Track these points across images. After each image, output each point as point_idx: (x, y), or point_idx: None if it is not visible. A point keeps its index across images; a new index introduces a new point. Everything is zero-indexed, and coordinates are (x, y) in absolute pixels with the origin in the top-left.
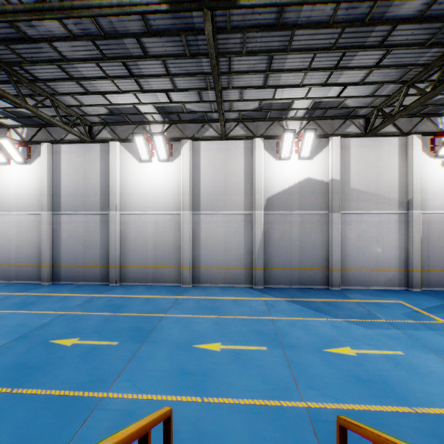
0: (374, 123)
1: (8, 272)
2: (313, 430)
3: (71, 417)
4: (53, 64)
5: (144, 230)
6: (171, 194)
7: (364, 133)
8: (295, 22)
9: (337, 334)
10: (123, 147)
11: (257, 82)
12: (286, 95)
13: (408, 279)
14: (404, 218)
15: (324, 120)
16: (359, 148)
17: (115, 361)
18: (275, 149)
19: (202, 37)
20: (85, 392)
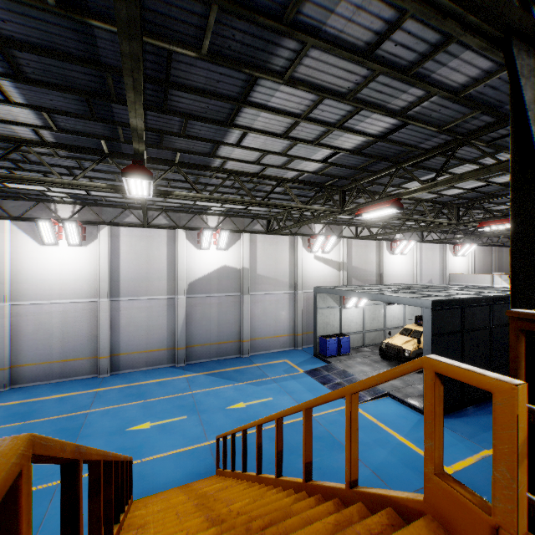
0: (272, 225)
1: None
2: (212, 453)
3: (37, 502)
4: None
5: (48, 322)
6: (84, 281)
7: (267, 231)
8: (208, 183)
9: (238, 394)
10: (17, 226)
11: None
12: (204, 204)
13: (295, 341)
14: (293, 296)
15: (237, 218)
16: (263, 242)
17: None
18: (196, 239)
19: None
20: (39, 486)
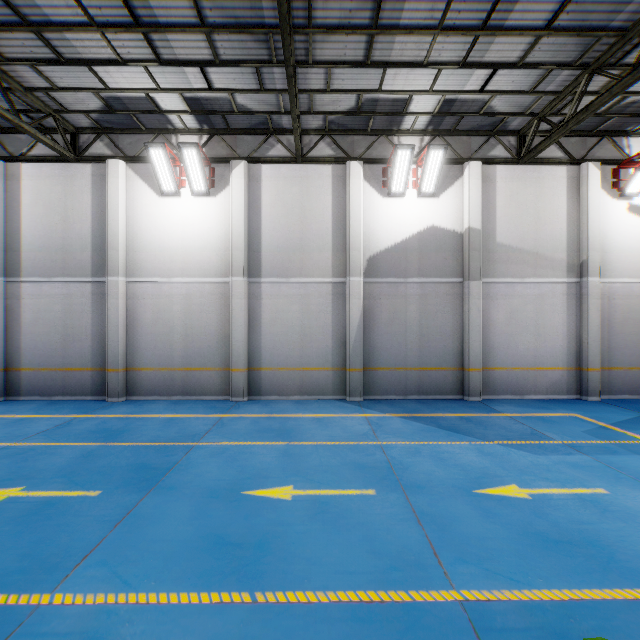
0: (532, 141)
1: None
2: None
3: None
4: None
5: (168, 309)
6: (212, 250)
7: (517, 158)
8: None
9: (491, 464)
10: (132, 170)
11: (355, 54)
12: (400, 84)
13: (581, 383)
14: (576, 289)
15: (456, 136)
16: (510, 181)
17: (86, 527)
18: (380, 180)
19: None
20: (3, 594)
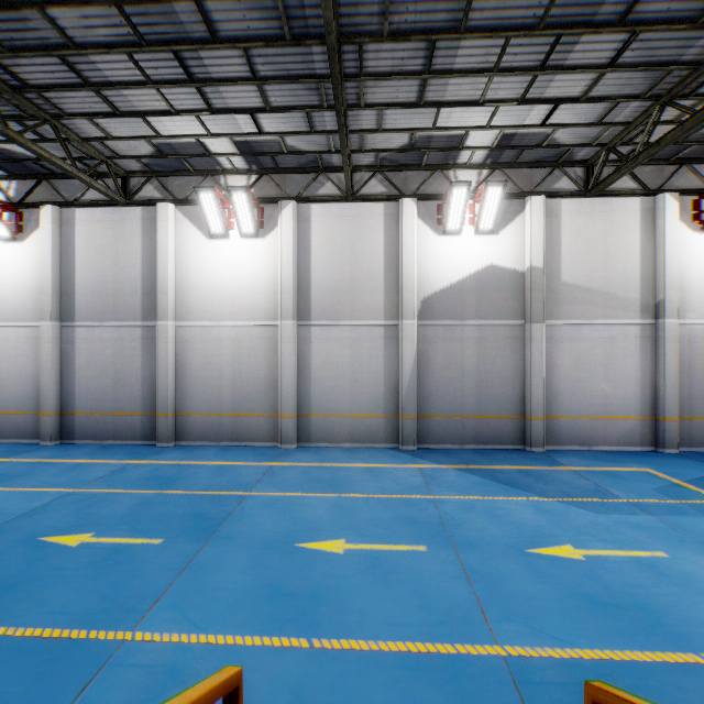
0: (601, 173)
1: None
2: (522, 701)
3: (58, 681)
4: (52, 54)
5: (216, 353)
6: (261, 292)
7: (584, 191)
8: None
9: (547, 522)
10: (181, 213)
11: (408, 96)
12: (455, 121)
13: (656, 434)
14: (650, 331)
15: (517, 169)
16: (576, 215)
17: (154, 574)
18: (435, 217)
19: (313, 2)
20: (92, 631)
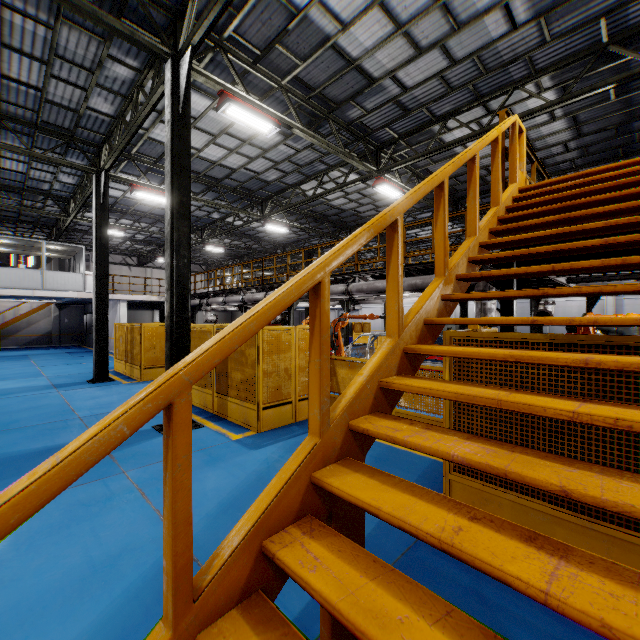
0: None
1: None
2: None
3: None
4: None
5: (569, 312)
6: None
7: None
8: None
9: None
10: None
11: None
12: None
13: None
14: None
15: None
16: None
17: None
18: None
19: None
20: None
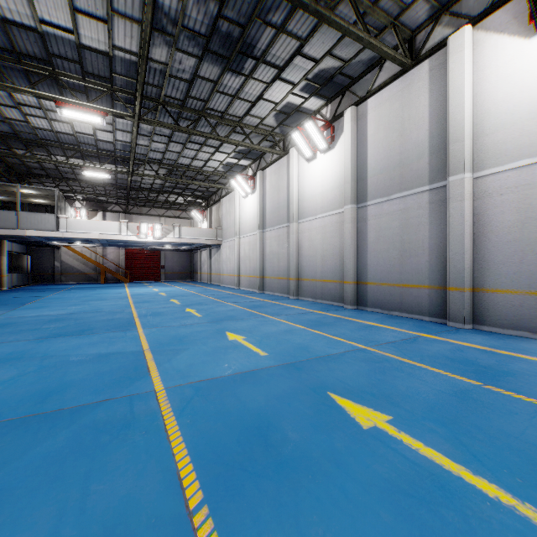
0: None
1: (314, 288)
2: None
3: None
4: None
5: None
6: None
7: None
8: None
9: None
10: (481, 31)
11: None
12: None
13: None
14: None
15: None
16: None
17: None
18: None
19: None
20: None
